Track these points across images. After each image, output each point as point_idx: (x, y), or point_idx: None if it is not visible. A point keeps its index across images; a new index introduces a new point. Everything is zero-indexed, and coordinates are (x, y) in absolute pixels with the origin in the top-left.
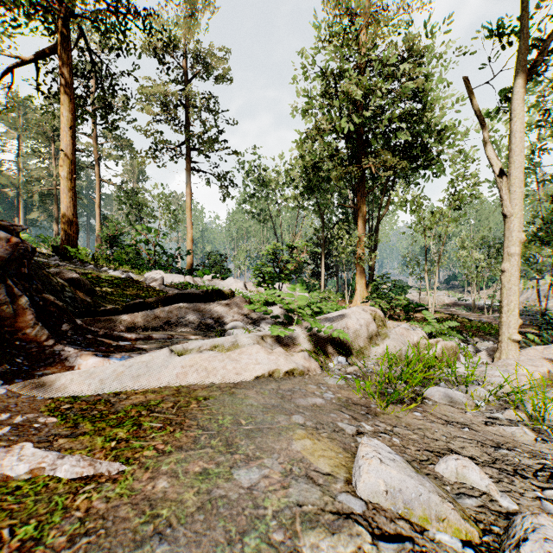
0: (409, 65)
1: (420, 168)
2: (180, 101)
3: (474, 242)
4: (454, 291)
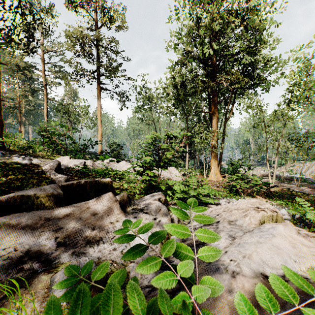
0: (255, 3)
1: (254, 86)
2: (93, 43)
3: (284, 136)
4: (264, 167)
